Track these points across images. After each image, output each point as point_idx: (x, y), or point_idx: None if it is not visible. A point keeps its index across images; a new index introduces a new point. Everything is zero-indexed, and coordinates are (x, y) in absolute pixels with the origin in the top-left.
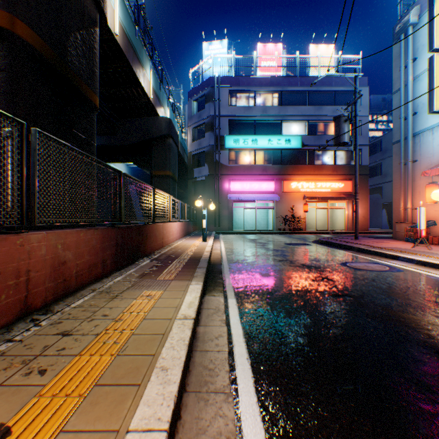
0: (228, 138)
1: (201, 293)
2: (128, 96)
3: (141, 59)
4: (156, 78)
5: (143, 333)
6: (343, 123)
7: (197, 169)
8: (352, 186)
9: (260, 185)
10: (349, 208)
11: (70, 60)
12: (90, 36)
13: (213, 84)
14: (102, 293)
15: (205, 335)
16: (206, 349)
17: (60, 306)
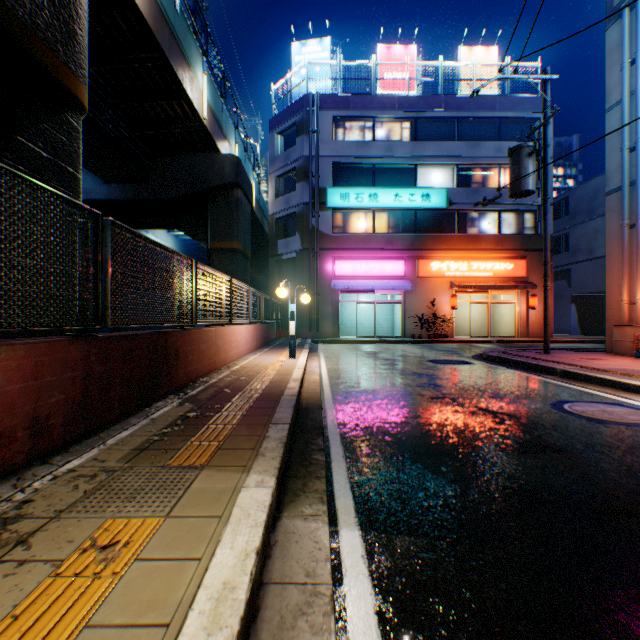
0: (332, 191)
1: (266, 527)
2: (168, 117)
3: (186, 50)
4: (215, 90)
5: None
6: (527, 158)
7: (282, 241)
8: (526, 267)
9: (382, 266)
10: (522, 303)
11: None
12: None
13: (308, 107)
14: None
15: None
16: None
17: None
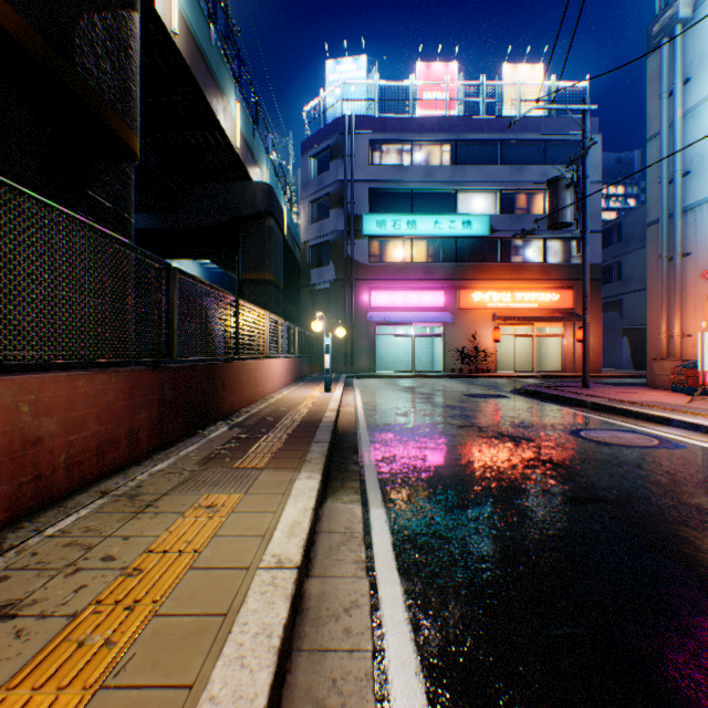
0: (368, 218)
1: (317, 500)
2: (199, 145)
3: (220, 81)
4: (247, 116)
5: (178, 613)
6: (564, 189)
7: (316, 271)
8: (573, 298)
9: (420, 297)
10: (568, 336)
11: (81, 63)
12: (120, 25)
13: (343, 129)
14: (119, 501)
15: (322, 602)
16: (324, 645)
17: (20, 535)
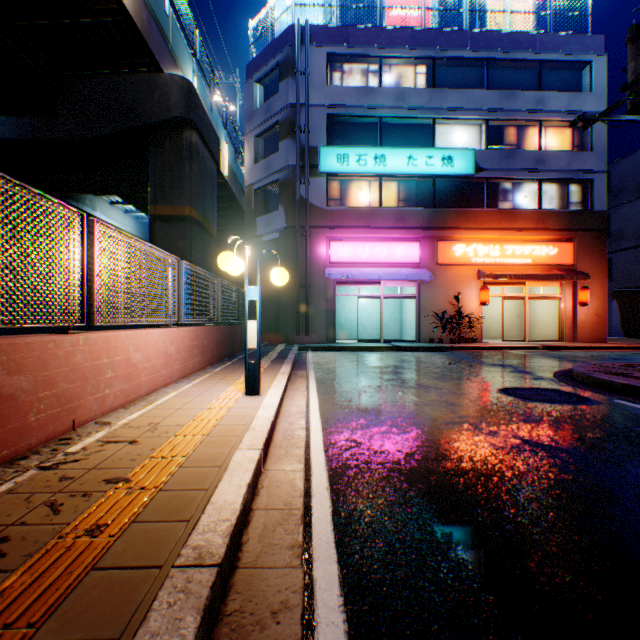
0: (326, 151)
1: None
2: None
3: None
4: None
5: None
6: None
7: (262, 218)
8: (573, 252)
9: (391, 250)
10: (567, 298)
11: None
12: None
13: (295, 40)
14: None
15: None
16: None
17: None
